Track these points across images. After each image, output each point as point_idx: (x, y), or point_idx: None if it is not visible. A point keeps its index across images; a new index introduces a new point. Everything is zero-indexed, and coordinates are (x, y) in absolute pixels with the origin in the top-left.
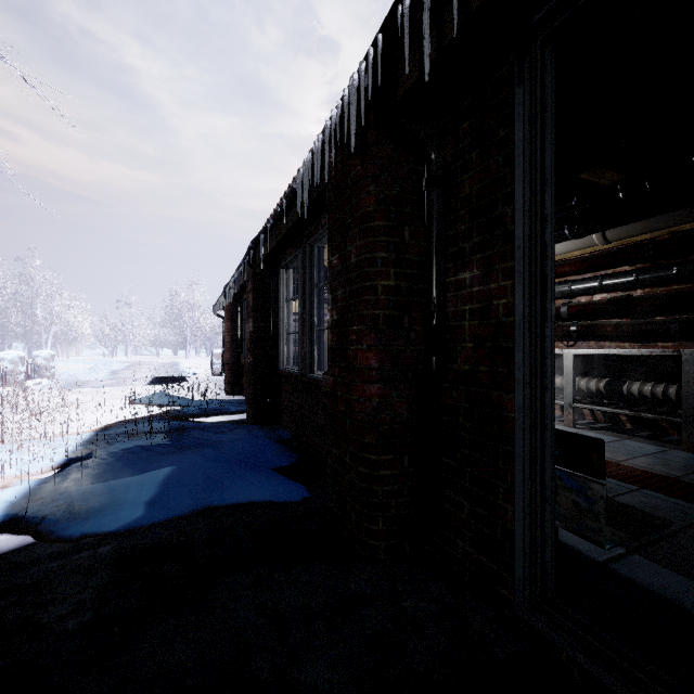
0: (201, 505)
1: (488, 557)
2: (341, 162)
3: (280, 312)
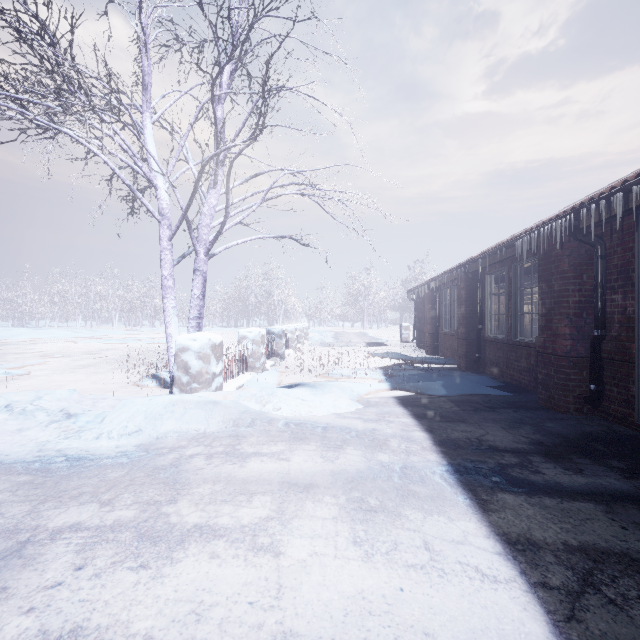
0: (469, 393)
1: (625, 408)
2: (547, 244)
3: (485, 302)
